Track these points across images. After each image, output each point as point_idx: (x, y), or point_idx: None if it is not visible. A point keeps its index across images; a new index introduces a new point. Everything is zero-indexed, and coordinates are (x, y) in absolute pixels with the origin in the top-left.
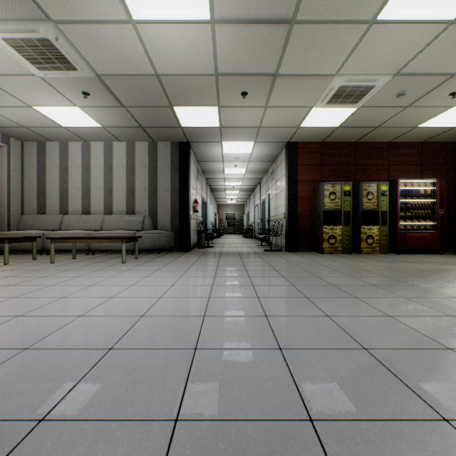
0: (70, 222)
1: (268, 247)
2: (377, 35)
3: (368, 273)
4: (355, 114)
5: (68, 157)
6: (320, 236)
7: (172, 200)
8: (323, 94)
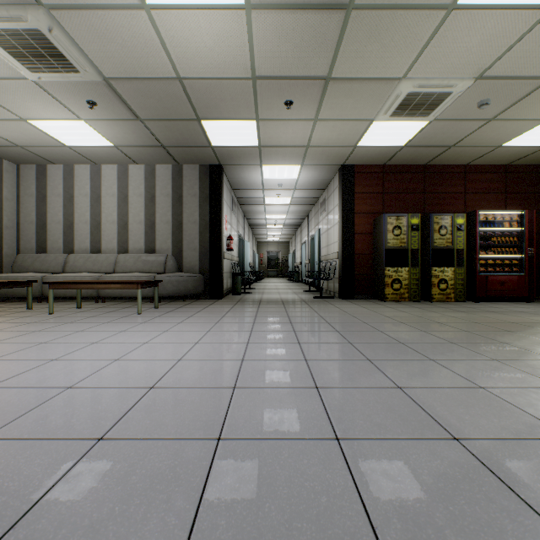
0: (76, 263)
1: (318, 293)
2: (458, 26)
3: (444, 326)
4: (425, 129)
5: (74, 183)
6: (382, 280)
7: (200, 236)
8: (386, 103)
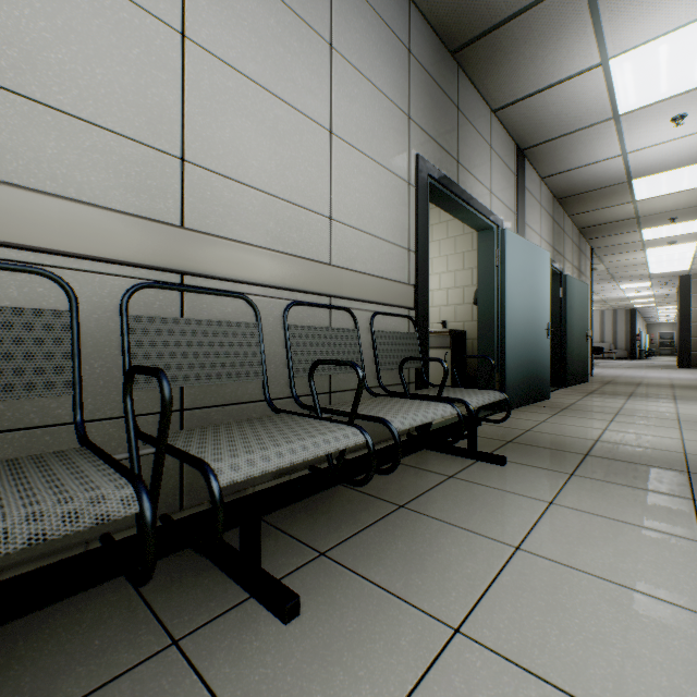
0: None
1: None
2: None
3: None
4: None
5: None
6: None
7: (625, 336)
8: None
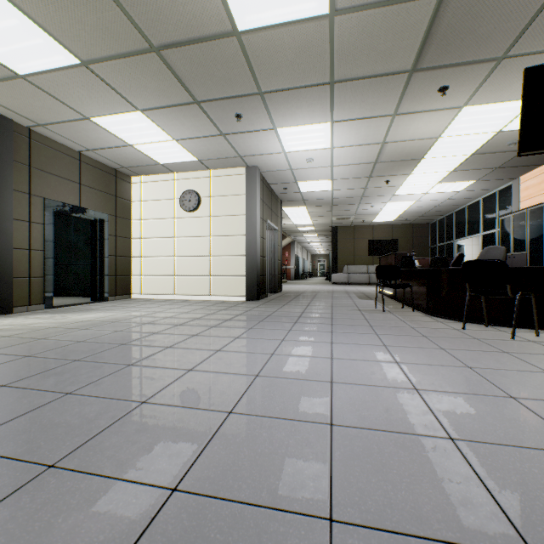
0: None
1: None
2: None
3: None
4: None
5: None
6: None
7: None
8: None
